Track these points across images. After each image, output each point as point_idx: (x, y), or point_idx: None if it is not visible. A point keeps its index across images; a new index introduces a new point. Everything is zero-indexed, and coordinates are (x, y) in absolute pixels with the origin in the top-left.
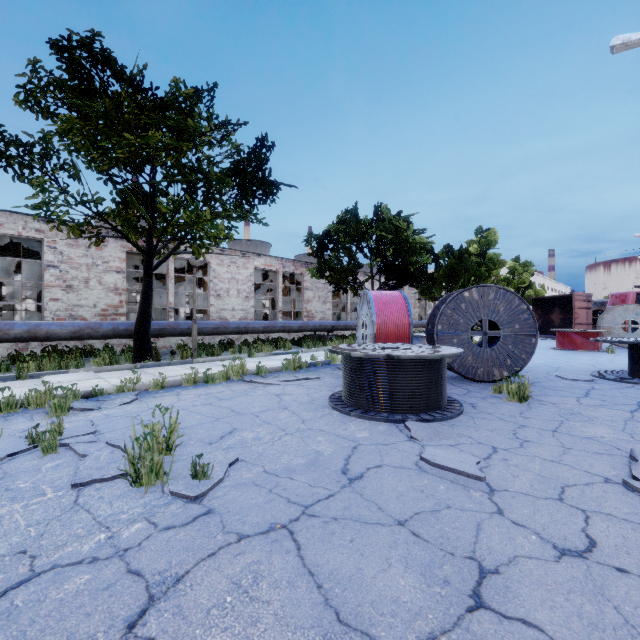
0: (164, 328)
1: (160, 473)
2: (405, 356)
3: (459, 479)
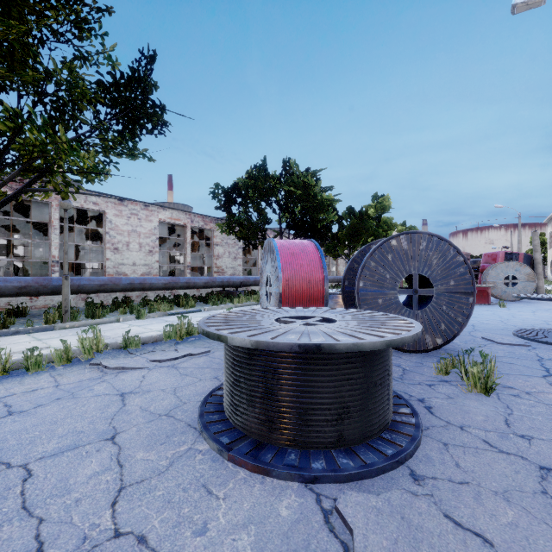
0: (28, 285)
1: None
2: (333, 346)
3: None
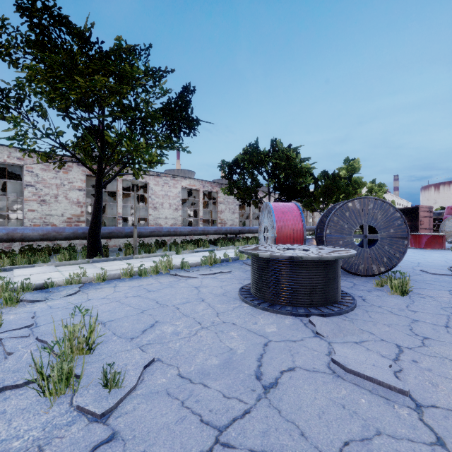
0: (113, 232)
1: (70, 382)
2: (308, 257)
3: (378, 389)
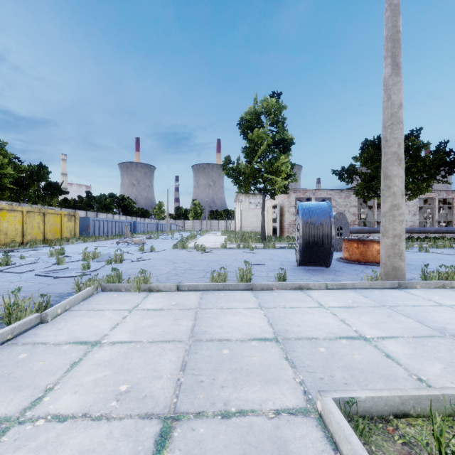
0: None
1: None
2: None
3: None
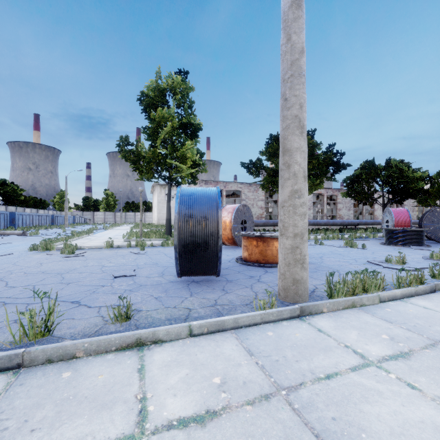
0: None
1: (355, 246)
2: (409, 229)
3: (423, 251)
